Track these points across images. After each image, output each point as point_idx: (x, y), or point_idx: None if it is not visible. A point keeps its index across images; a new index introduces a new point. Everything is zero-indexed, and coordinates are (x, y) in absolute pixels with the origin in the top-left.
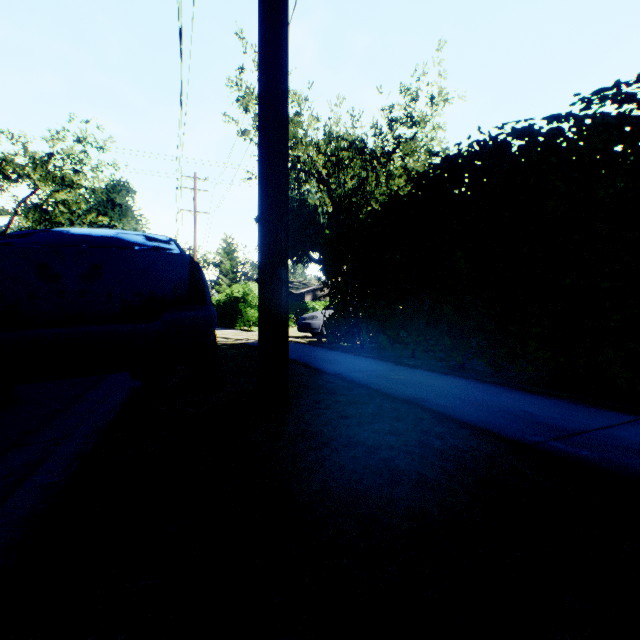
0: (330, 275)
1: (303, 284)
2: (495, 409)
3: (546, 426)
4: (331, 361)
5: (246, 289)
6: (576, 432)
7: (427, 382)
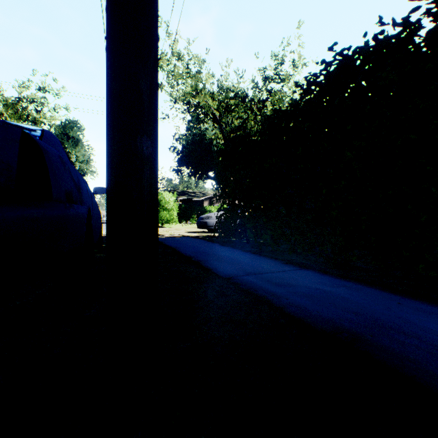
0: (222, 183)
1: (202, 194)
2: None
3: None
4: (223, 259)
5: (160, 196)
6: None
7: (333, 292)
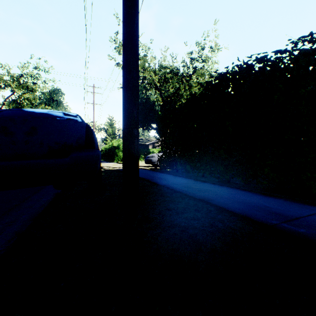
0: (161, 135)
1: (148, 140)
2: (249, 204)
3: (278, 214)
4: (161, 178)
5: (119, 142)
6: (295, 218)
7: (211, 189)
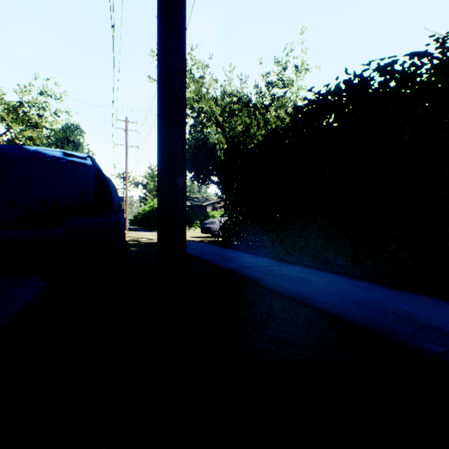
0: (225, 191)
1: (206, 199)
2: (375, 307)
3: (434, 329)
4: (225, 257)
5: None
6: None
7: (306, 277)
